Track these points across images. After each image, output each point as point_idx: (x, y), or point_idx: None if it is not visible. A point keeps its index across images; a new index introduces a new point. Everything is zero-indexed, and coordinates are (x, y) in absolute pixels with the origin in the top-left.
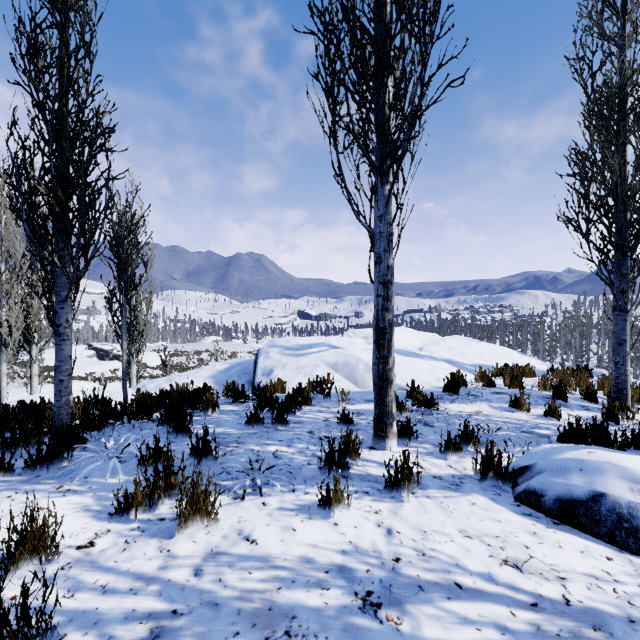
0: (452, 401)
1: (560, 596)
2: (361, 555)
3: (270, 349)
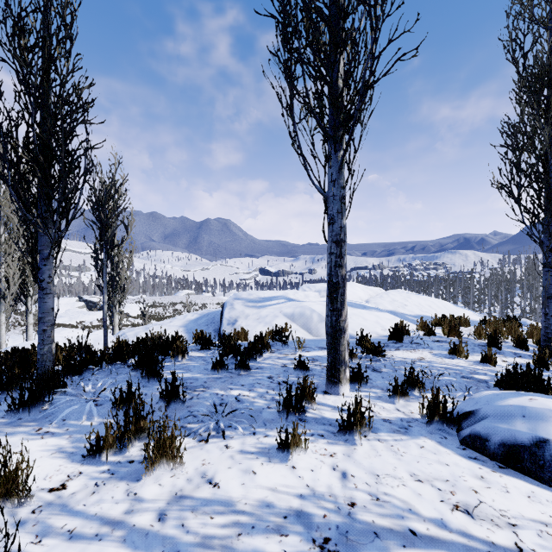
0: (397, 348)
1: (512, 544)
2: (318, 499)
3: (234, 301)
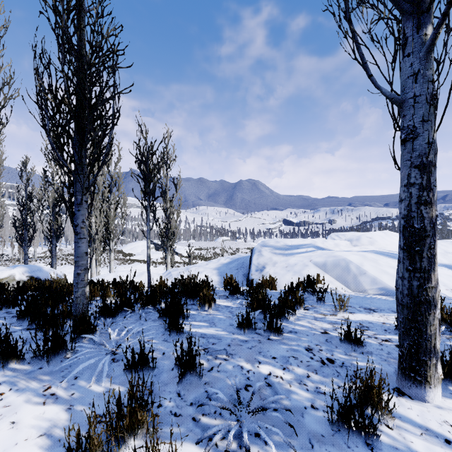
0: None
1: None
2: None
3: (262, 248)
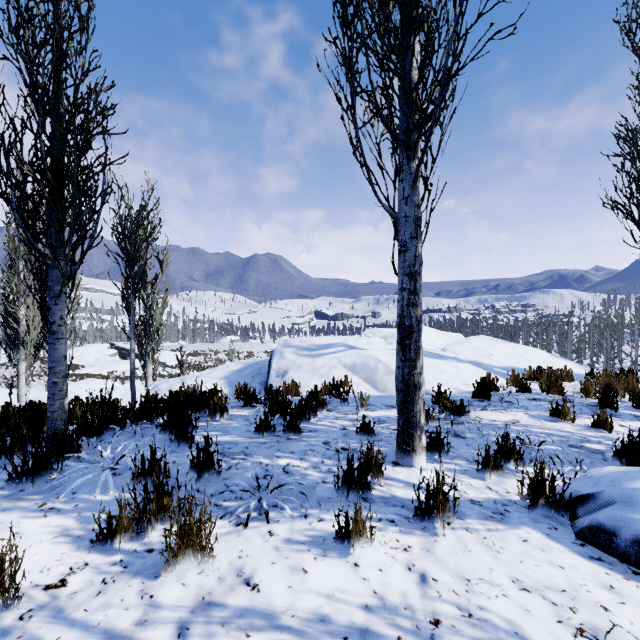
0: (484, 408)
1: None
2: (389, 613)
3: (285, 349)
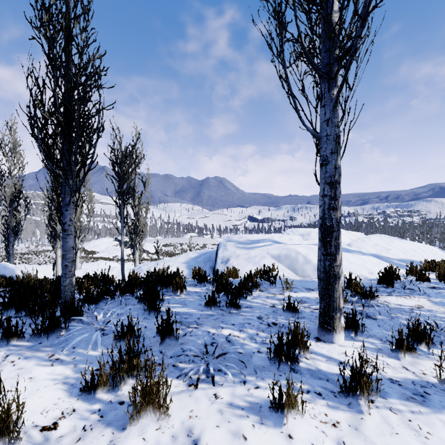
0: (389, 294)
1: None
2: None
3: (227, 243)
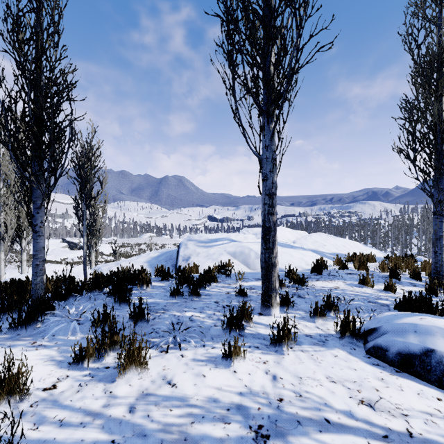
0: (317, 279)
1: (404, 429)
2: (254, 396)
3: (188, 242)
